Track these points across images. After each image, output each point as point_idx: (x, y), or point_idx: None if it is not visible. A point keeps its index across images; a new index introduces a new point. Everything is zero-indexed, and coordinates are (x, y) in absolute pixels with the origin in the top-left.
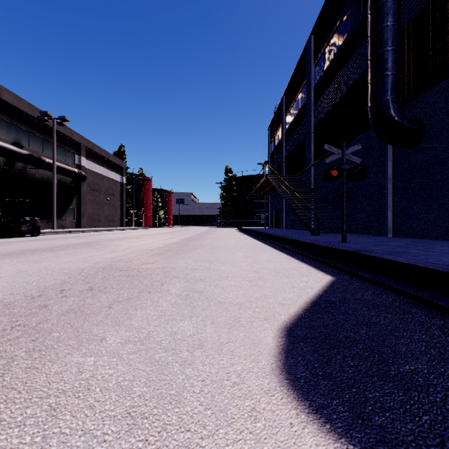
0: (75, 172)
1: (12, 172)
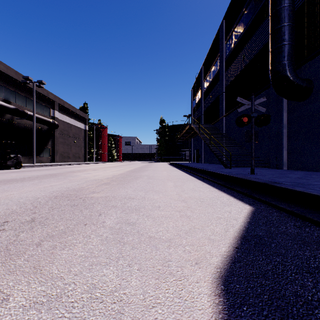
0: (50, 122)
1: (2, 121)
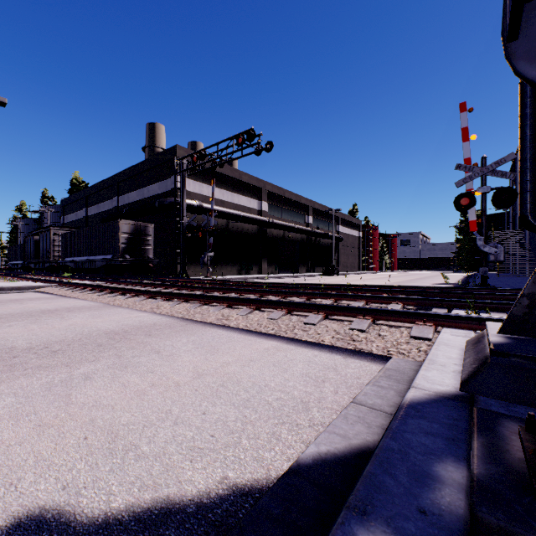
0: (339, 238)
1: (316, 243)
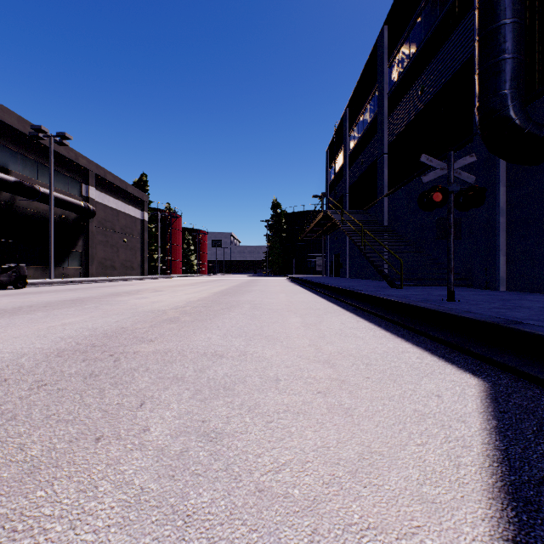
0: (80, 206)
1: None
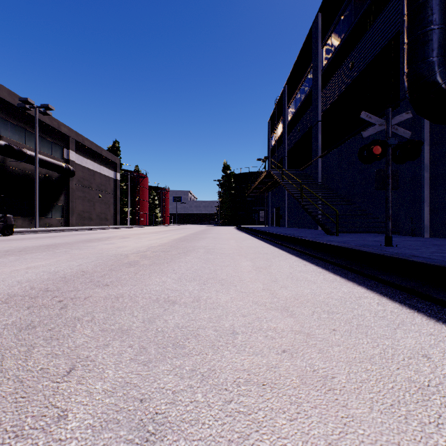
0: (62, 167)
1: None
